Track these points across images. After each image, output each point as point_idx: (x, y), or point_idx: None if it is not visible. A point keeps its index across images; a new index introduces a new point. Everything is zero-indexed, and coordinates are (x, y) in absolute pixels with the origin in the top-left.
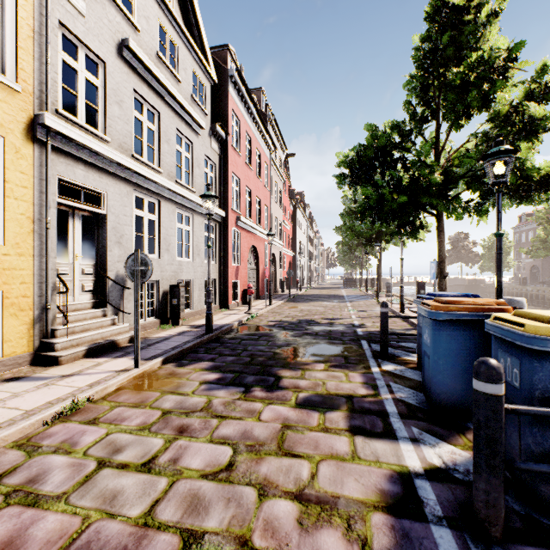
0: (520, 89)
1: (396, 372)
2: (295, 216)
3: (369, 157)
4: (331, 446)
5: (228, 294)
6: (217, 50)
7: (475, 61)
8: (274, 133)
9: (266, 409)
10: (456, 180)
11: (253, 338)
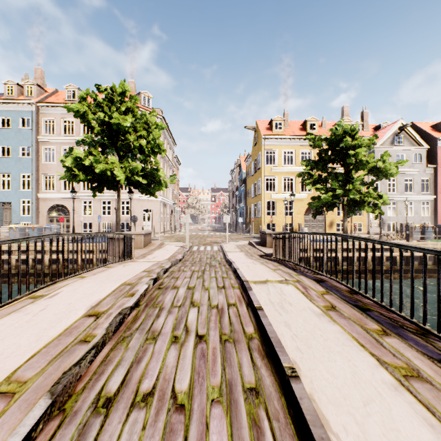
0: None
1: None
2: None
3: None
4: None
5: None
6: (437, 124)
7: None
8: None
9: None
10: None
11: None
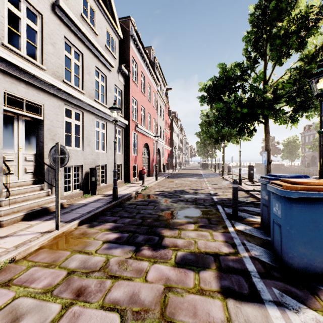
0: (321, 39)
1: (246, 231)
2: (171, 126)
3: (221, 84)
4: (207, 312)
5: (129, 173)
6: (123, 20)
7: (294, 17)
8: (159, 74)
9: (152, 268)
10: (280, 98)
11: (144, 203)
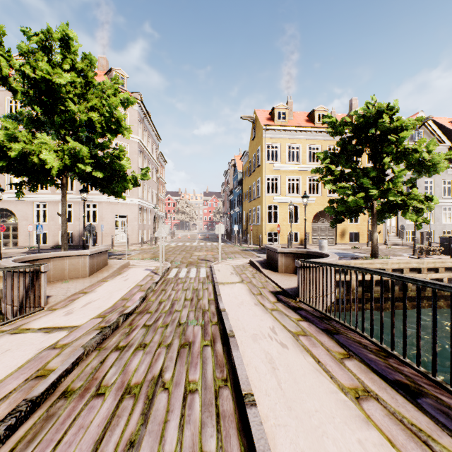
0: None
1: None
2: None
3: None
4: None
5: None
6: None
7: None
8: None
9: None
10: None
11: None
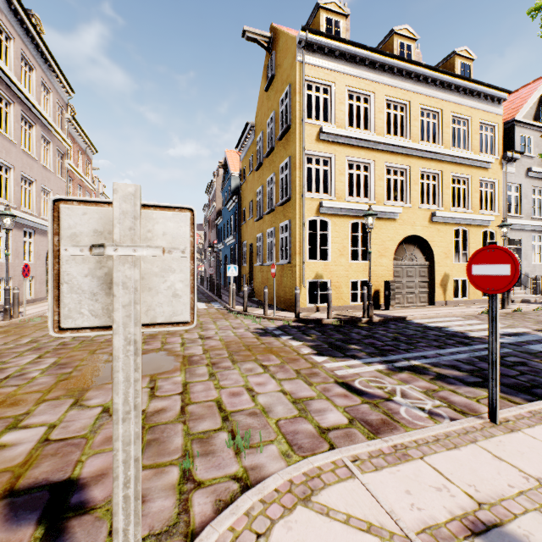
0: None
1: None
2: None
3: None
4: None
5: None
6: None
7: None
8: None
9: None
10: None
11: None
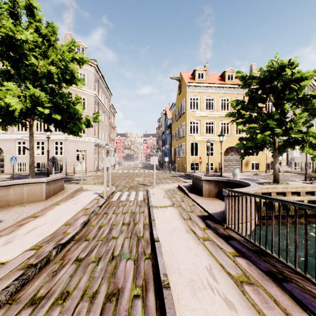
0: None
1: None
2: None
3: None
4: None
5: None
6: None
7: None
8: None
9: None
10: None
11: None
